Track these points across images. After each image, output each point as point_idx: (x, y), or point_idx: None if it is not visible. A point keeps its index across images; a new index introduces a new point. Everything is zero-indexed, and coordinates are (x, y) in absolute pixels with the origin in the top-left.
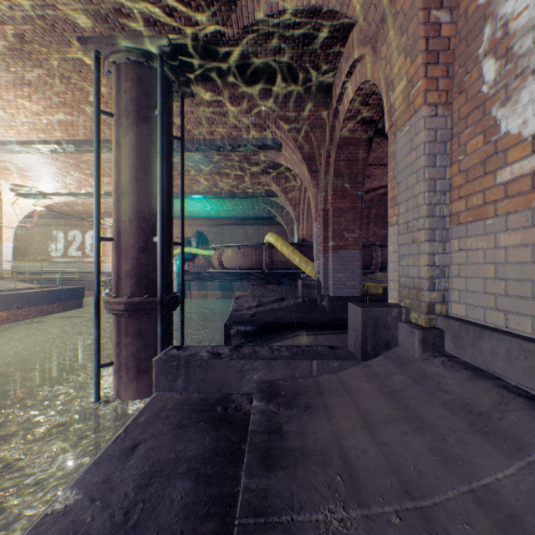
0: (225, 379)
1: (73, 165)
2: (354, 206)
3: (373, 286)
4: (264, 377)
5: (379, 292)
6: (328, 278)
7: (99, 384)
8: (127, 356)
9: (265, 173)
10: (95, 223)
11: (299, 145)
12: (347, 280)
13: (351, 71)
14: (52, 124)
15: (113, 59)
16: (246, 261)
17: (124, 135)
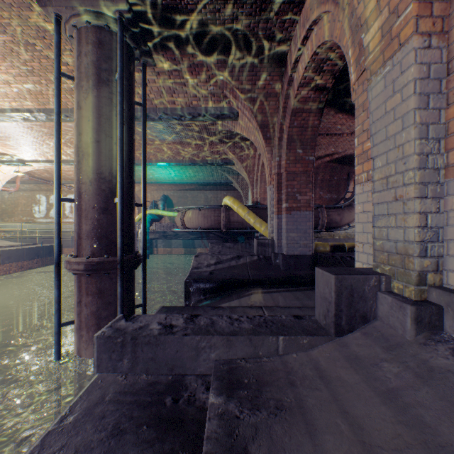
0: (177, 357)
1: (48, 134)
2: (306, 170)
3: (321, 244)
4: (223, 355)
5: (327, 249)
6: (281, 238)
7: (59, 342)
8: (87, 315)
9: (223, 142)
10: (56, 184)
11: (255, 113)
12: (299, 239)
13: (307, 36)
14: (22, 93)
15: (73, 23)
16: (205, 221)
17: (84, 98)
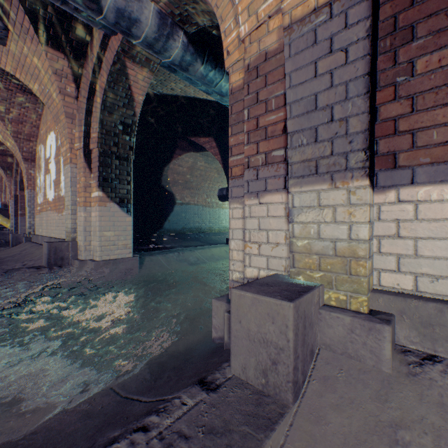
0: None
1: None
2: None
3: None
4: None
5: None
6: (18, 229)
7: None
8: None
9: None
10: None
11: None
12: None
13: None
14: None
15: None
16: None
17: None
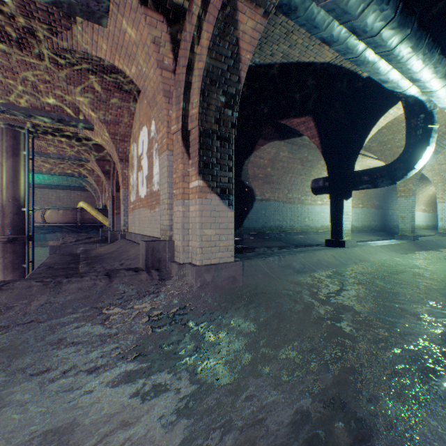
0: (72, 250)
1: None
2: None
3: None
4: (84, 249)
5: None
6: (115, 227)
7: None
8: (7, 262)
9: (79, 165)
10: None
11: (100, 165)
12: None
13: None
14: None
15: None
16: (65, 218)
17: (5, 161)
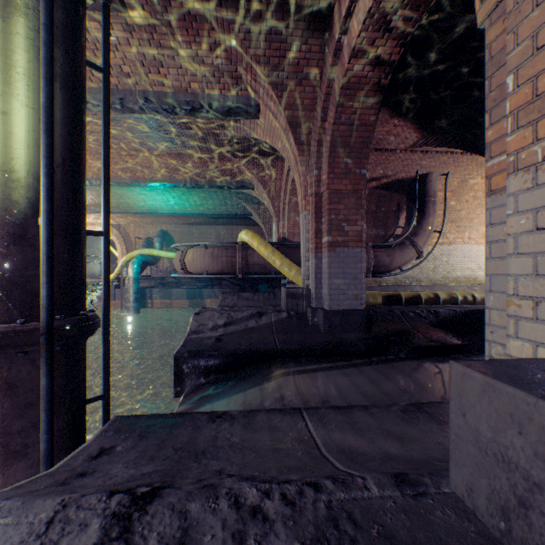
0: None
1: None
2: (357, 188)
3: (371, 294)
4: None
5: (379, 301)
6: (321, 286)
7: None
8: None
9: (238, 156)
10: None
11: (284, 103)
12: (347, 288)
13: None
14: None
15: None
16: (215, 263)
17: None
